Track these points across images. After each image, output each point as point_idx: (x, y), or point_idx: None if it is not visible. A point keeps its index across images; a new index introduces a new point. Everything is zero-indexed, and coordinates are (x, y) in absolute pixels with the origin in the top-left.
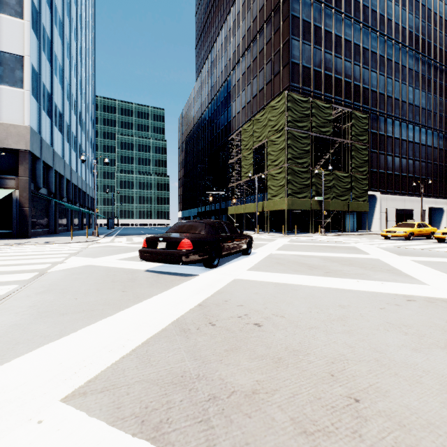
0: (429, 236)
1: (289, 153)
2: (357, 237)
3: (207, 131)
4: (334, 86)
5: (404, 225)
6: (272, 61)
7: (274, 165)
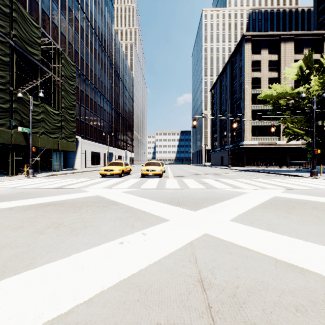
0: (129, 172)
1: None
2: (74, 176)
3: None
4: (41, 16)
5: (115, 163)
6: None
7: None
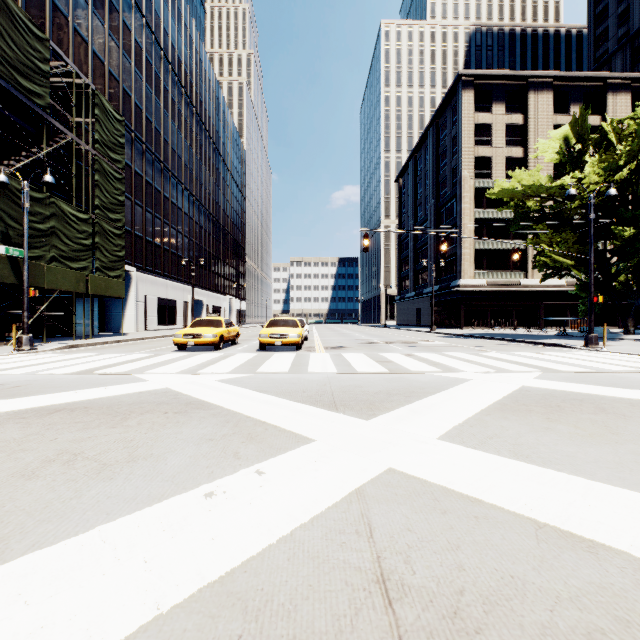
0: (235, 340)
1: None
2: (120, 348)
3: None
4: (50, 17)
5: (207, 322)
6: None
7: None
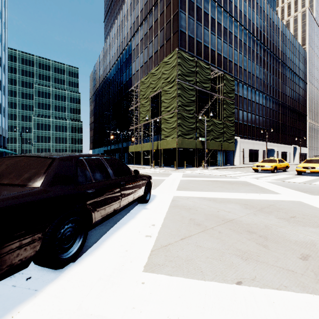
0: (285, 169)
1: (179, 101)
2: (232, 170)
3: (113, 86)
4: (210, 55)
5: (268, 160)
6: (164, 29)
7: (167, 111)
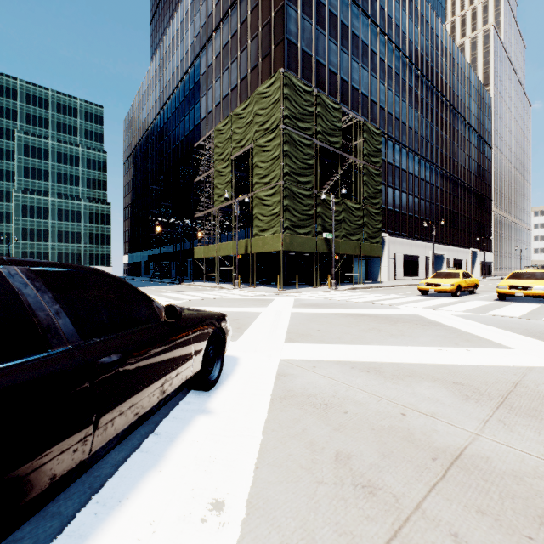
0: (473, 290)
1: (287, 165)
2: (381, 291)
3: (166, 139)
4: (340, 88)
5: (445, 274)
6: (259, 37)
7: (263, 184)
